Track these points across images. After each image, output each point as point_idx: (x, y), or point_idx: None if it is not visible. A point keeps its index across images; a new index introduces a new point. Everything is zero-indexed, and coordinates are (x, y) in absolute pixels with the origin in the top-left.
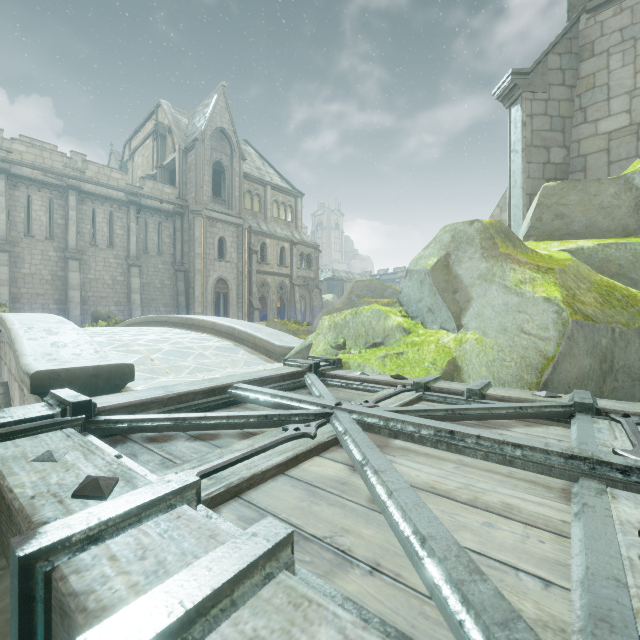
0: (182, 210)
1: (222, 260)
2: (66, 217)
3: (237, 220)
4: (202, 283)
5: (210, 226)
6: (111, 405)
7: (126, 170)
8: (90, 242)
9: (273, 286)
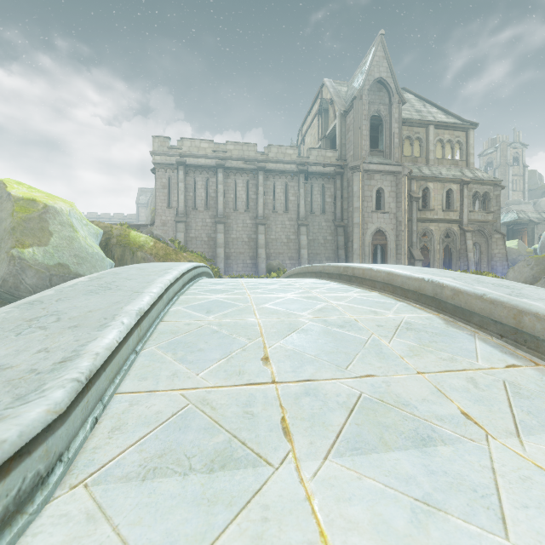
0: (341, 170)
1: (380, 211)
2: (257, 193)
3: (396, 168)
4: (360, 236)
5: (367, 179)
6: None
7: (299, 152)
8: (272, 210)
9: (437, 234)
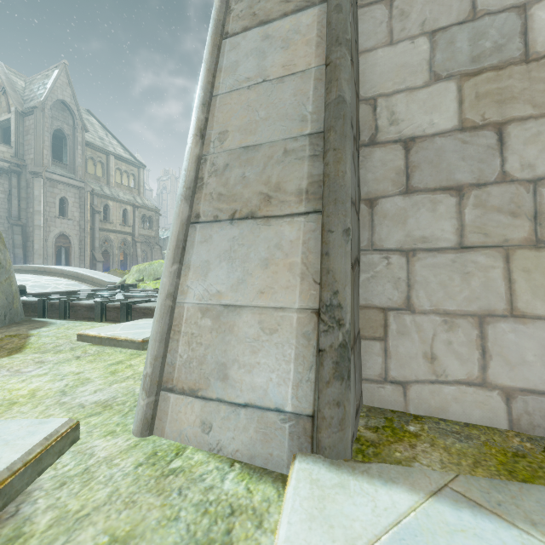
0: (19, 169)
1: (64, 218)
2: None
3: (79, 183)
4: (42, 237)
5: (51, 187)
6: (31, 293)
7: None
8: None
9: (116, 242)
